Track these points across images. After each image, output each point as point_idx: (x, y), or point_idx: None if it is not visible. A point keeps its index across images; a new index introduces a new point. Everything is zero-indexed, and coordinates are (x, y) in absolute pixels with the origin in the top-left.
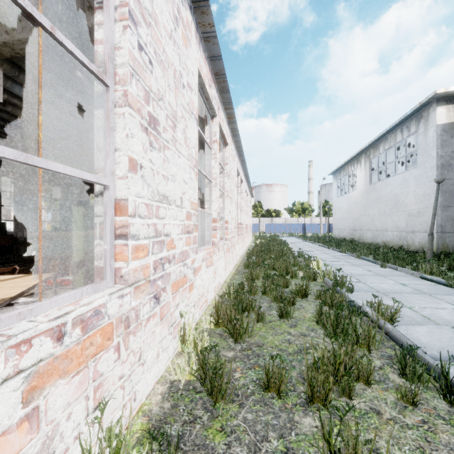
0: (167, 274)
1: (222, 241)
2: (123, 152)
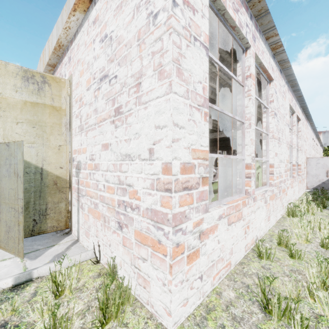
0: None
1: None
2: None
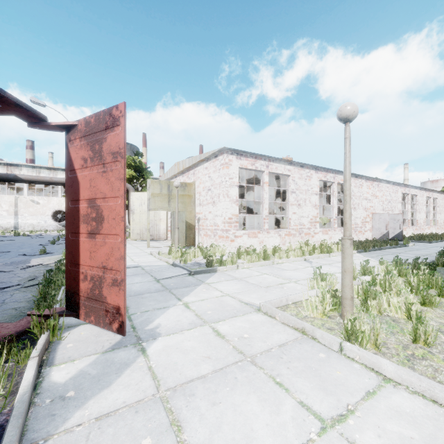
0: (420, 227)
1: (435, 226)
2: (417, 216)
